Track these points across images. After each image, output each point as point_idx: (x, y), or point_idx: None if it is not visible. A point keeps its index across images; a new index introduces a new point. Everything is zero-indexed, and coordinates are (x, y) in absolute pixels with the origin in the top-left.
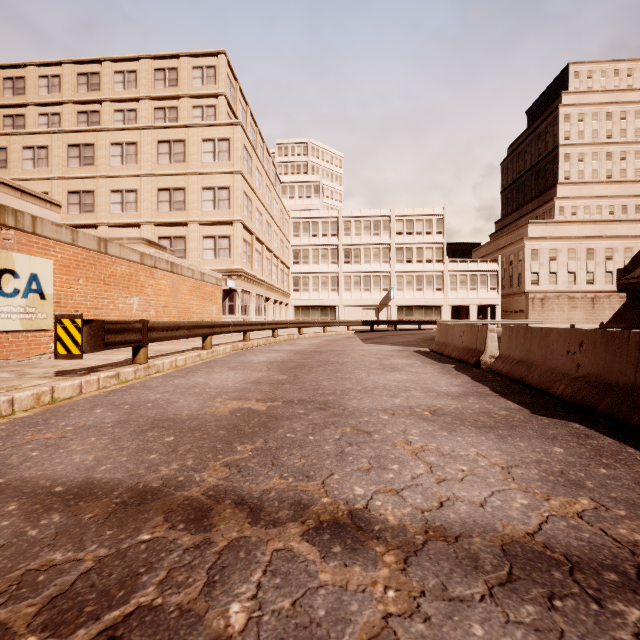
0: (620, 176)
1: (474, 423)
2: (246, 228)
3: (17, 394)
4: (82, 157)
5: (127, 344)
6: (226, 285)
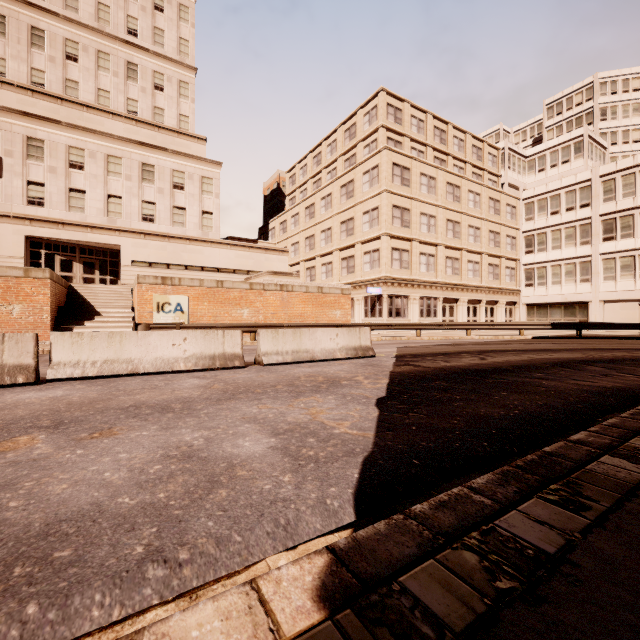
0: None
1: None
2: (398, 237)
3: None
4: (310, 214)
5: None
6: (366, 292)
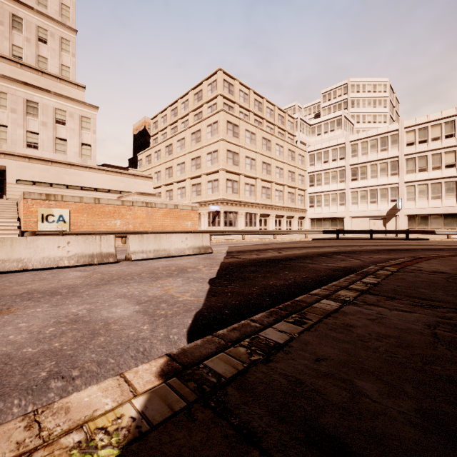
0: None
1: None
2: (231, 172)
3: None
4: (169, 151)
5: None
6: (209, 209)
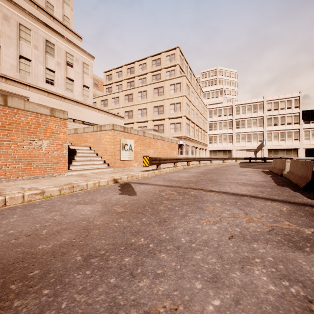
0: None
1: (253, 185)
2: (187, 118)
3: (139, 174)
4: (129, 99)
5: (156, 164)
6: (179, 143)
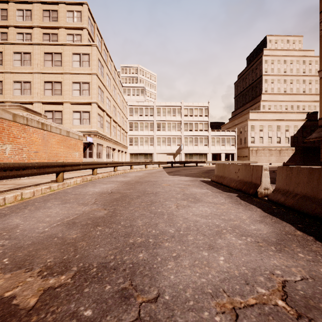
0: (290, 91)
1: None
2: (100, 107)
3: None
4: None
5: None
6: (86, 140)
